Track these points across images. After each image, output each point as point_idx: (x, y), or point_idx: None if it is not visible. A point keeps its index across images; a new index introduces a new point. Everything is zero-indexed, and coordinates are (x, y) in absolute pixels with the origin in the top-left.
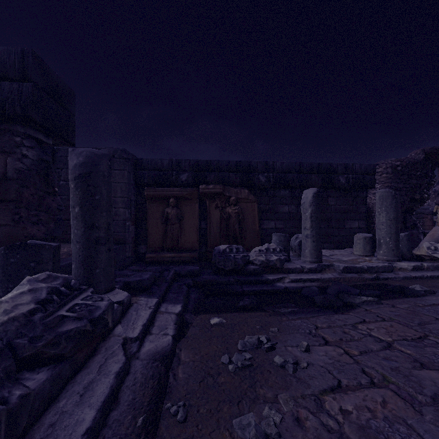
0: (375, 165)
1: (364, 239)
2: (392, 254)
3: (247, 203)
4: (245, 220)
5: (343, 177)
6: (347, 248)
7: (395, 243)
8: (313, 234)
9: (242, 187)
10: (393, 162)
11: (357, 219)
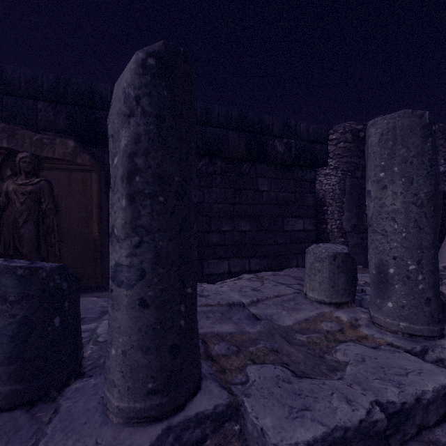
0: (328, 129)
1: (332, 258)
2: (427, 313)
3: (70, 172)
4: (62, 213)
5: (281, 142)
6: (288, 269)
7: (433, 279)
8: (141, 263)
9: (60, 133)
10: (353, 125)
11: (302, 215)
